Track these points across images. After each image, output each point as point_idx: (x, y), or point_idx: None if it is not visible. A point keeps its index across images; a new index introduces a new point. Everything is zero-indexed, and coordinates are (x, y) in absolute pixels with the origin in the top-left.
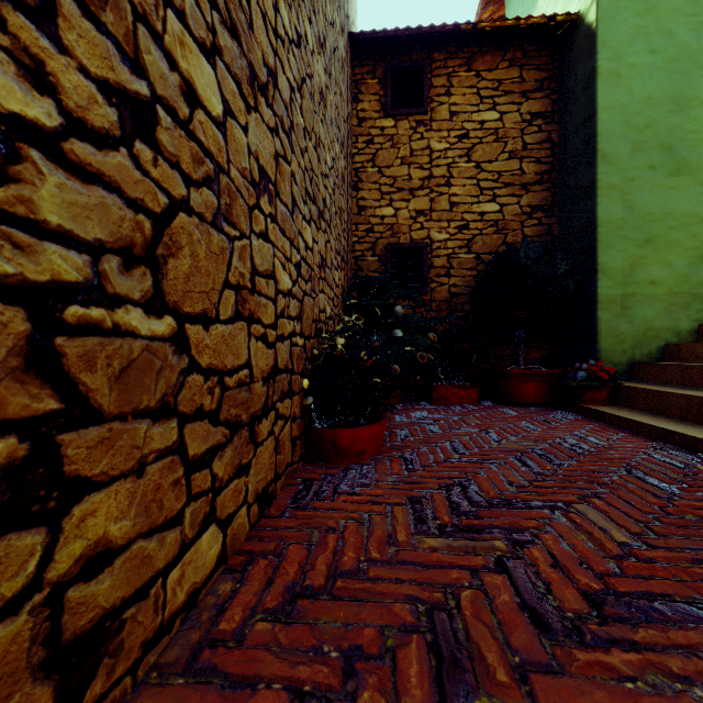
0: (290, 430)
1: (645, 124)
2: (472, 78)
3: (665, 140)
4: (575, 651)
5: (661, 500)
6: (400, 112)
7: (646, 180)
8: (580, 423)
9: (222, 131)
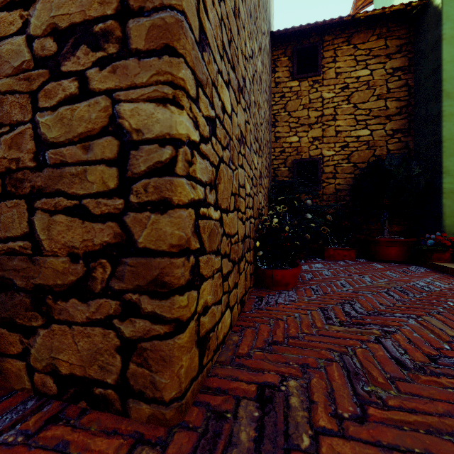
0: (249, 269)
1: None
2: (351, 49)
3: None
4: (420, 376)
5: None
6: (302, 76)
7: None
8: (429, 273)
9: (230, 119)
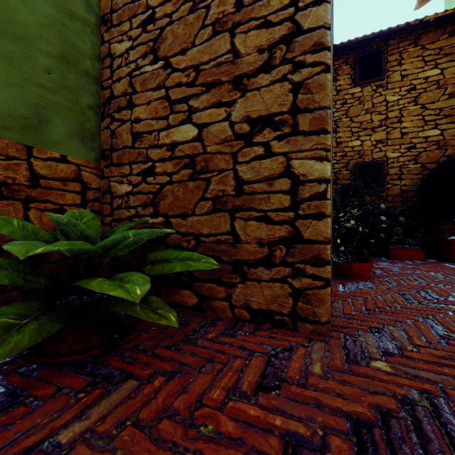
0: None
1: None
2: (418, 51)
3: None
4: None
5: None
6: (365, 82)
7: None
8: None
9: None
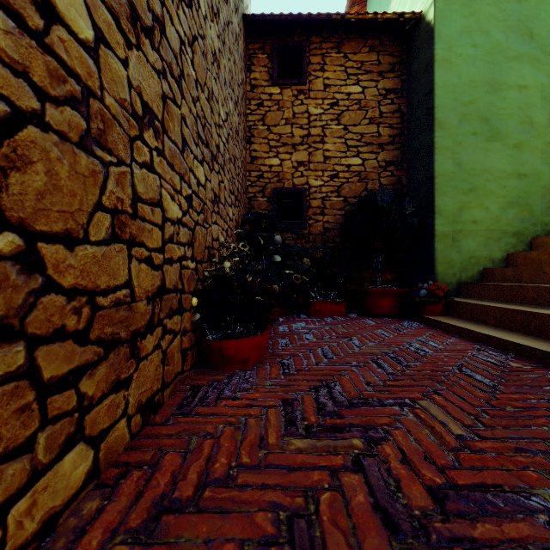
0: (180, 342)
1: (469, 101)
2: (341, 59)
3: (483, 113)
4: None
5: (486, 394)
6: (284, 82)
7: (470, 144)
8: (422, 330)
9: (93, 56)
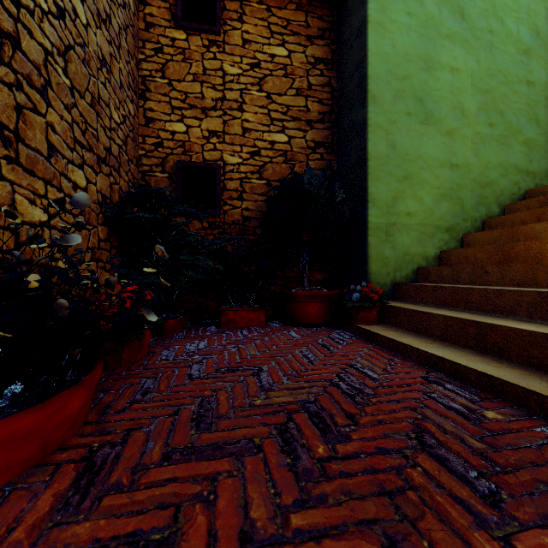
0: None
1: (403, 75)
2: (264, 11)
3: (417, 92)
4: None
5: (495, 539)
6: (191, 26)
7: (404, 124)
8: (356, 346)
9: None
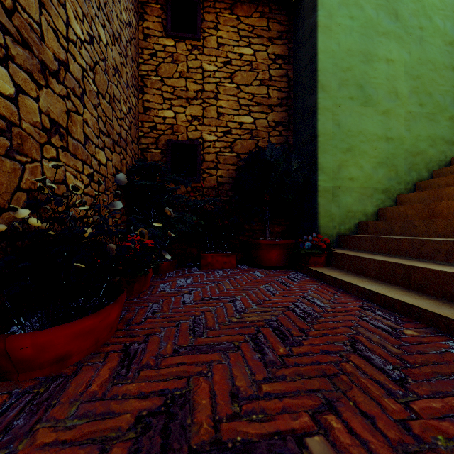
0: None
1: (347, 67)
2: (234, 20)
3: (358, 80)
4: None
5: (399, 402)
6: (178, 35)
7: (347, 107)
8: (307, 283)
9: None
